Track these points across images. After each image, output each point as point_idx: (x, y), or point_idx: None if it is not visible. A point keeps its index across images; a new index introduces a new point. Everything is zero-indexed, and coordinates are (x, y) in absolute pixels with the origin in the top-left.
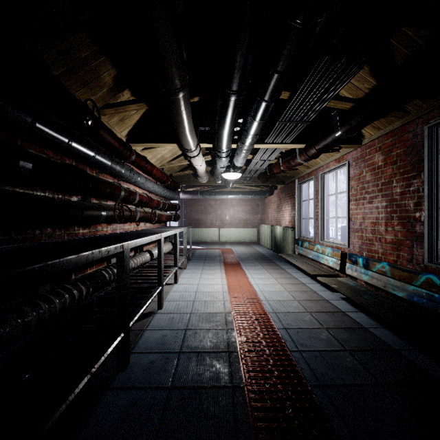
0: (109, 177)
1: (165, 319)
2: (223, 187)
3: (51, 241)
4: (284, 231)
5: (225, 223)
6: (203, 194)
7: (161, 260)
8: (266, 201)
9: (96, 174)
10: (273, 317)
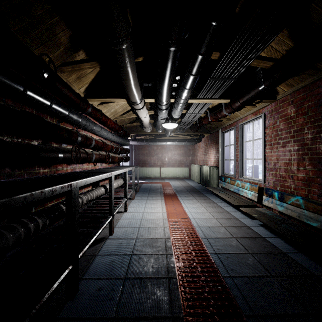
0: (69, 126)
1: (114, 244)
2: (163, 136)
3: (6, 180)
4: (210, 169)
5: (165, 163)
6: (147, 141)
7: (111, 195)
8: (195, 147)
9: (56, 122)
10: (206, 242)
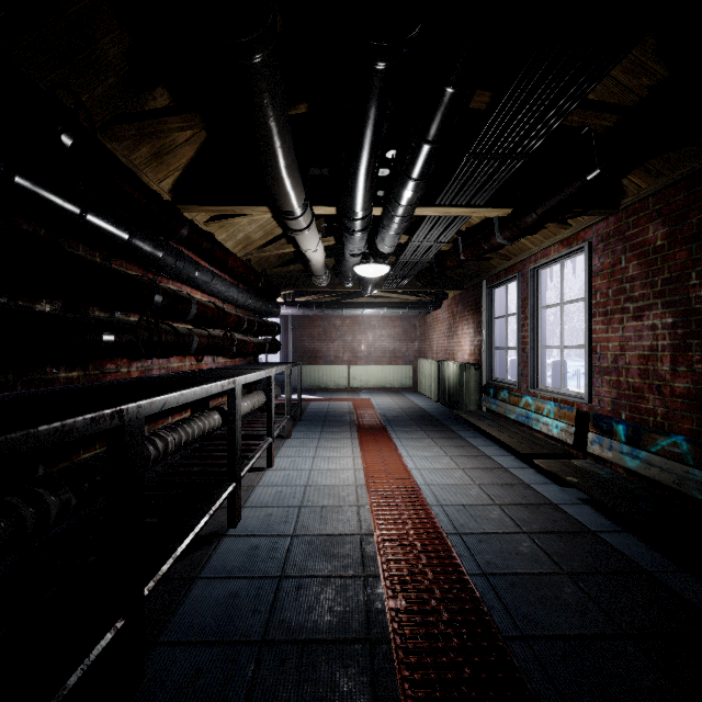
0: (135, 268)
1: (240, 550)
2: (355, 295)
3: None
4: (461, 370)
5: (360, 357)
6: (321, 307)
7: (234, 431)
8: (428, 320)
9: (102, 259)
10: (458, 545)
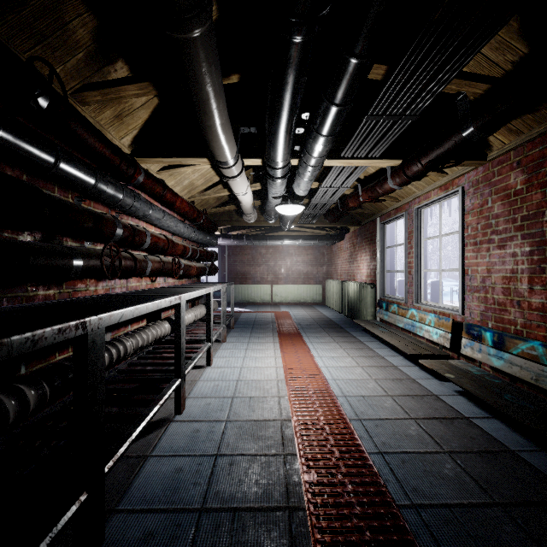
0: (101, 207)
1: (184, 433)
2: (277, 230)
3: None
4: (360, 288)
5: (280, 278)
6: (250, 239)
7: (180, 337)
8: (334, 249)
9: (74, 200)
10: (359, 429)
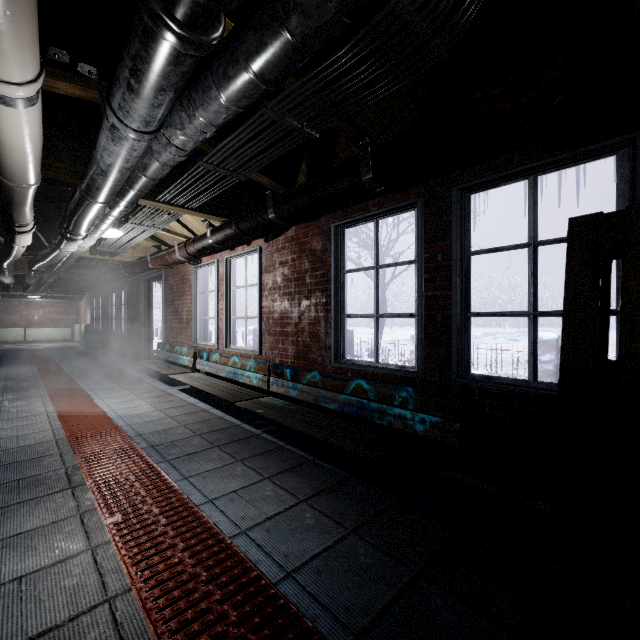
0: None
1: None
2: None
3: None
4: (85, 327)
5: (34, 323)
6: (6, 297)
7: None
8: (80, 304)
9: None
10: (52, 355)
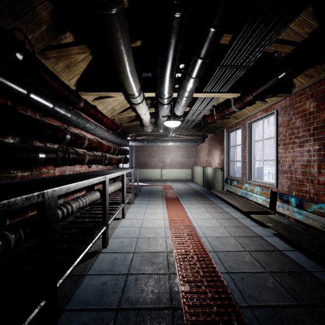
0: (57, 122)
1: (108, 260)
2: (164, 136)
3: None
4: (214, 171)
5: (166, 165)
6: (148, 141)
7: (105, 201)
8: (198, 148)
9: (40, 117)
10: (214, 257)
